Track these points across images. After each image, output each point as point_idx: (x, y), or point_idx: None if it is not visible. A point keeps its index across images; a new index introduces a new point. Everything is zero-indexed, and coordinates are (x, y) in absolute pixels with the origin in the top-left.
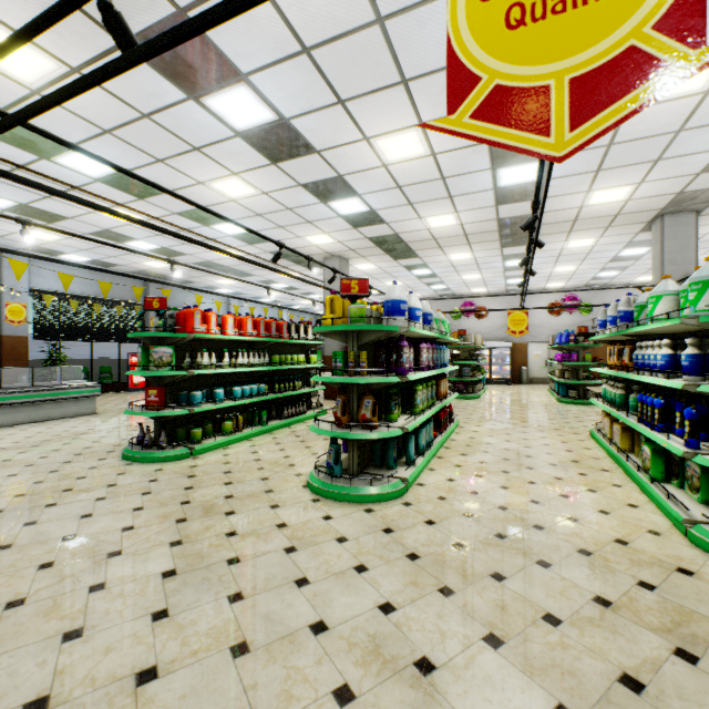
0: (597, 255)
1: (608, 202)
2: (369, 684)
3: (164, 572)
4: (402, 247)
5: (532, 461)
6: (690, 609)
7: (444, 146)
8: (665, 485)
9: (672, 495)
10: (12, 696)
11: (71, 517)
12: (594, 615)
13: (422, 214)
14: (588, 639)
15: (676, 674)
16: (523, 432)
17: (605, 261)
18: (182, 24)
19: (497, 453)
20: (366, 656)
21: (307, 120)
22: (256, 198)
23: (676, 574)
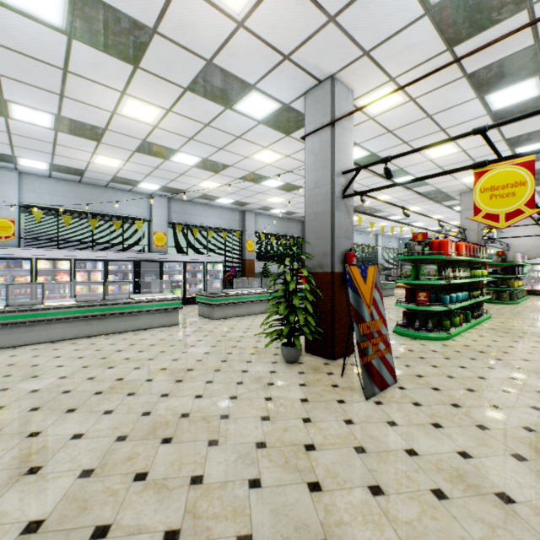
0: None
1: None
2: None
3: None
4: None
5: None
6: None
7: None
8: None
9: None
10: None
11: (453, 366)
12: None
13: None
14: None
15: None
16: None
17: None
18: None
19: None
20: None
21: None
22: (451, 156)
23: None
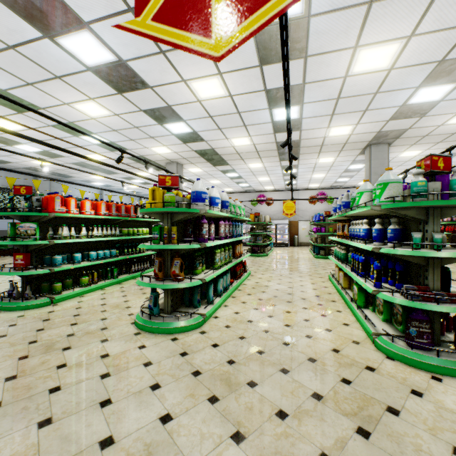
0: (336, 168)
1: (340, 135)
2: None
3: None
4: (218, 158)
5: (291, 297)
6: (370, 396)
7: (237, 91)
8: (365, 310)
9: (367, 317)
10: None
11: None
12: (310, 407)
13: (228, 136)
14: (303, 428)
15: (355, 448)
16: (289, 278)
17: (341, 172)
18: None
19: (271, 292)
20: None
21: (139, 63)
22: (111, 118)
23: (365, 371)
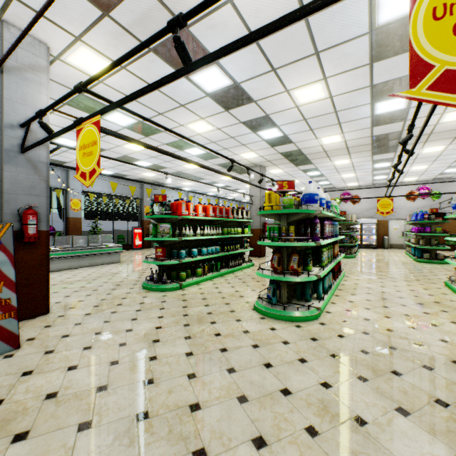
0: (445, 157)
1: None
2: (326, 427)
3: (186, 353)
4: (302, 158)
5: (404, 301)
6: None
7: (339, 91)
8: None
9: None
10: (129, 409)
11: (126, 319)
12: None
13: (318, 136)
14: None
15: None
16: (392, 281)
17: (451, 161)
18: (226, 46)
19: (377, 294)
20: (319, 411)
21: (251, 82)
22: (213, 132)
23: None
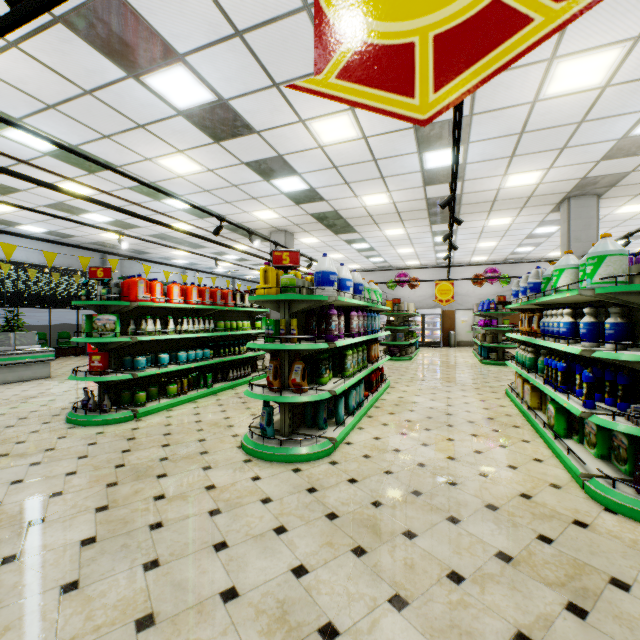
0: (514, 232)
1: (522, 185)
2: None
3: (84, 539)
4: (342, 223)
5: (452, 419)
6: (583, 562)
7: (374, 130)
8: (567, 441)
9: (572, 451)
10: None
11: (0, 484)
12: (495, 571)
13: (358, 193)
14: (488, 597)
15: (566, 630)
16: (447, 391)
17: (521, 238)
18: None
19: (422, 412)
20: (272, 624)
21: (245, 101)
22: (202, 175)
23: (572, 526)
